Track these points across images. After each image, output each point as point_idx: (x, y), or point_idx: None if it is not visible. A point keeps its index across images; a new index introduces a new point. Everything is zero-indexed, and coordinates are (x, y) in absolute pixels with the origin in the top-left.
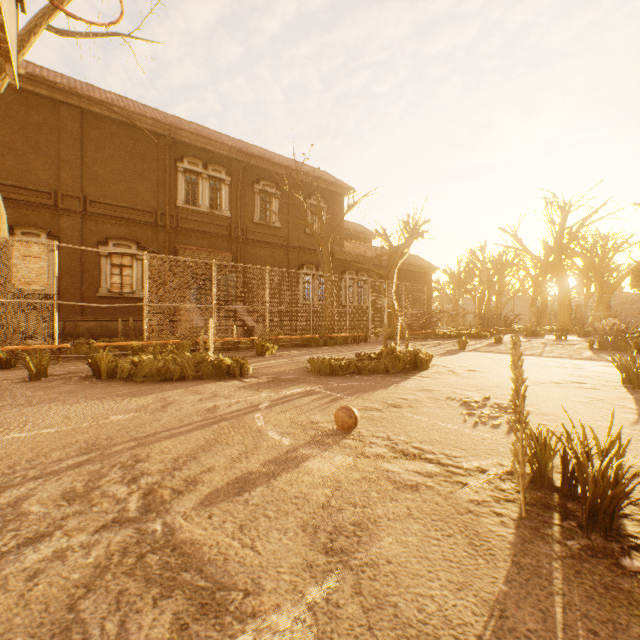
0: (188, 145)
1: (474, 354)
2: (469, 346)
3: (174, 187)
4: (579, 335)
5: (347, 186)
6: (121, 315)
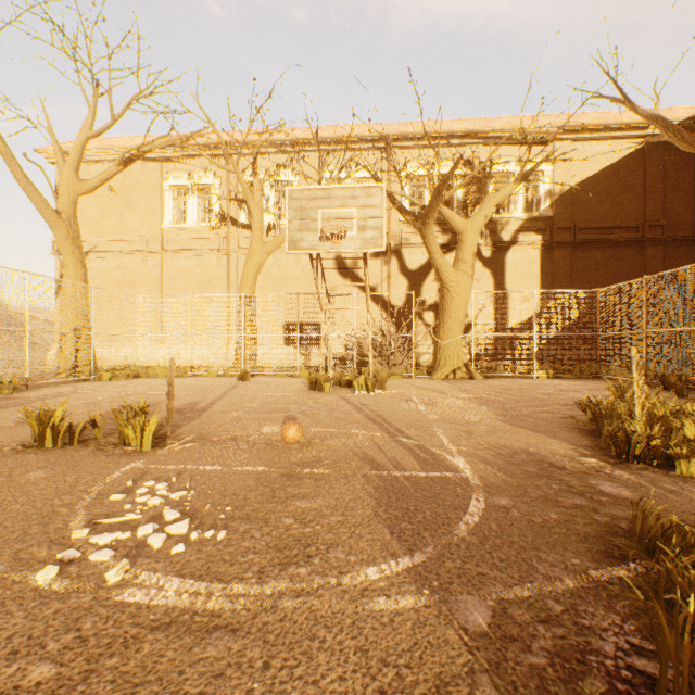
0: None
1: None
2: None
3: None
4: None
5: None
6: None
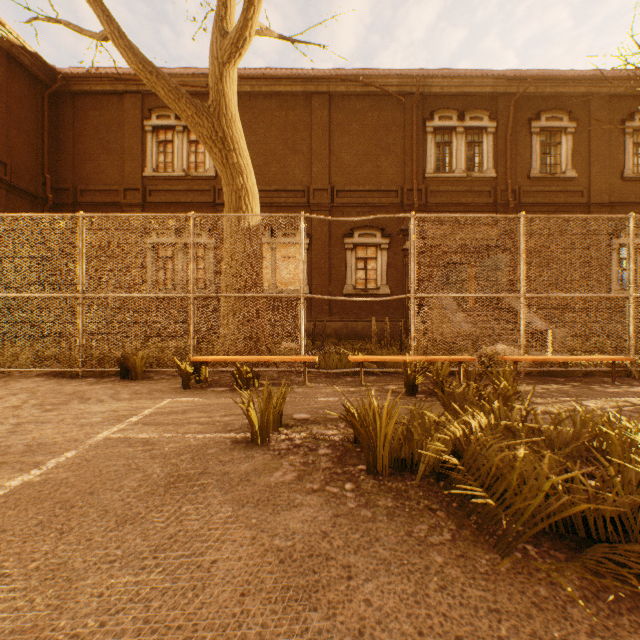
0: (438, 97)
1: None
2: None
3: (421, 154)
4: None
5: None
6: (365, 314)
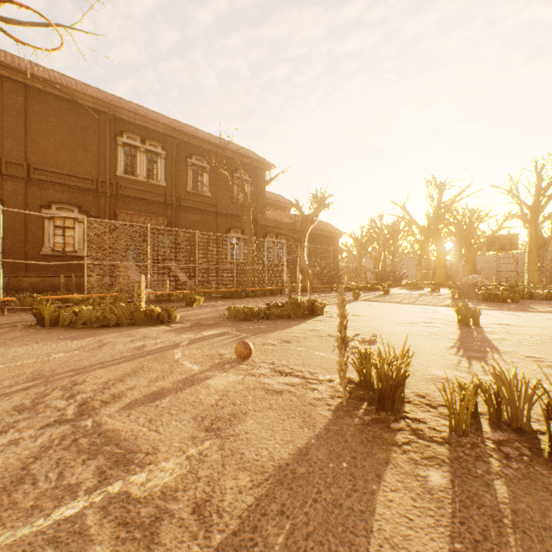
0: (127, 122)
1: (363, 303)
2: (363, 297)
3: (114, 158)
4: (450, 288)
5: (268, 163)
6: (64, 271)
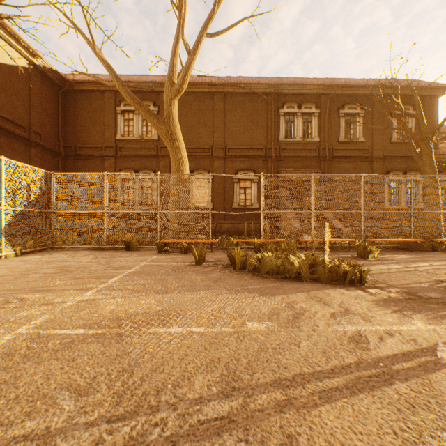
0: (286, 95)
1: None
2: None
3: (277, 128)
4: None
5: (442, 85)
6: (244, 220)
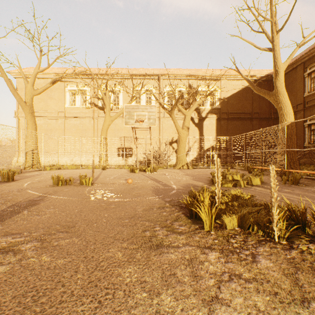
0: None
1: None
2: None
3: None
4: None
5: None
6: None
